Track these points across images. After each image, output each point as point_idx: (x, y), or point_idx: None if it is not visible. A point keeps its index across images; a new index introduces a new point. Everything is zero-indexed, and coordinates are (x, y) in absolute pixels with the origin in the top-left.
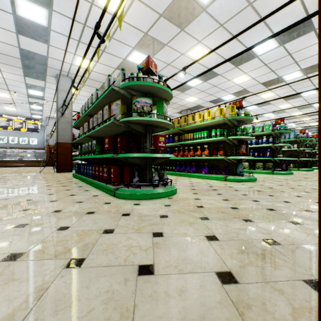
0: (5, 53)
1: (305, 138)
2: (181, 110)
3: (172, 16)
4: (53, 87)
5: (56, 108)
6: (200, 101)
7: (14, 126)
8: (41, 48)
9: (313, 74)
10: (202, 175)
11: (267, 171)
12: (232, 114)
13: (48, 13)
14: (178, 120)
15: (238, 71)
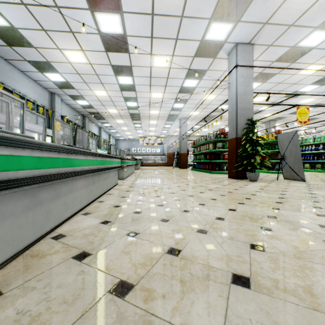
0: (163, 116)
1: None
2: (264, 121)
3: None
4: (176, 123)
5: (180, 135)
6: (279, 115)
7: (151, 142)
8: (177, 112)
9: None
10: (257, 170)
11: (321, 170)
12: (272, 138)
13: (184, 104)
14: None
15: (299, 98)
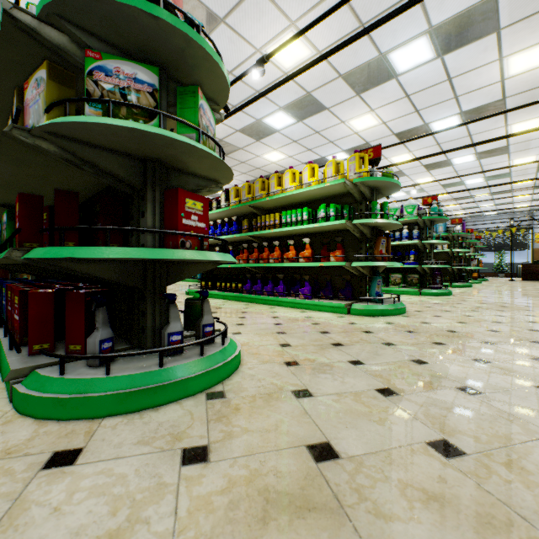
0: None
1: (461, 233)
2: (256, 178)
3: None
4: None
5: None
6: (291, 161)
7: None
8: None
9: (476, 124)
10: (299, 301)
11: (411, 289)
12: (362, 173)
13: None
14: (248, 185)
15: (361, 106)
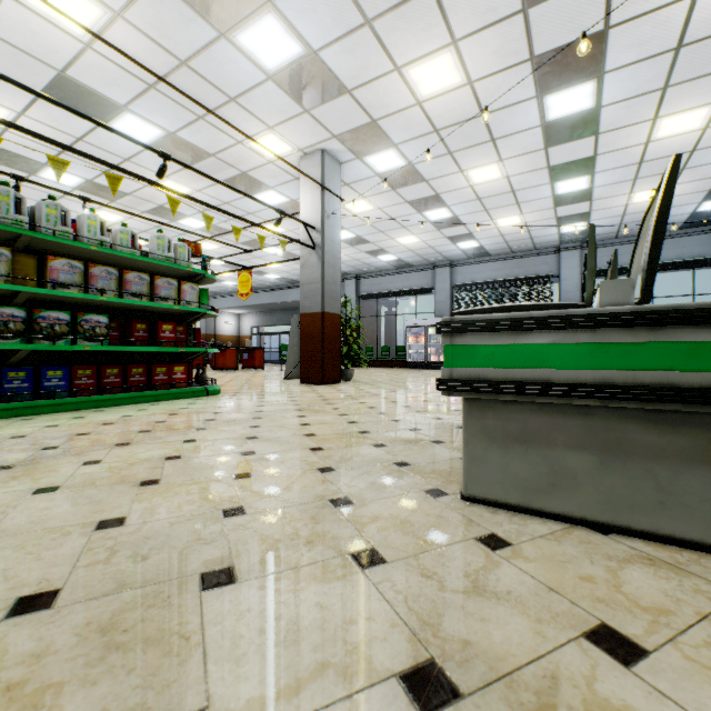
0: None
1: None
2: None
3: (70, 88)
4: None
5: None
6: None
7: None
8: None
9: None
10: None
11: None
12: None
13: None
14: None
15: None
